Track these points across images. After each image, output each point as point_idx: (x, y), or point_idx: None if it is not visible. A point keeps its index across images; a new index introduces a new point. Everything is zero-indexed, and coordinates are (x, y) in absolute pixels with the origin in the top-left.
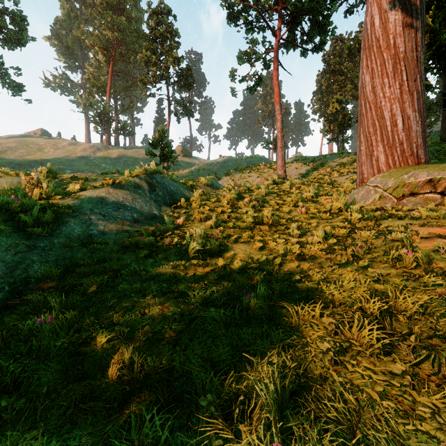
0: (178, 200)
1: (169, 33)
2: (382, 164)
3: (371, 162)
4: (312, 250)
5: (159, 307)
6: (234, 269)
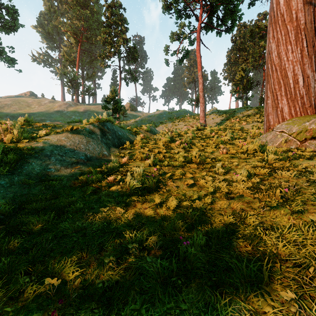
0: (124, 142)
1: (120, 21)
2: (285, 114)
3: (276, 113)
4: (238, 188)
5: (97, 249)
6: (169, 206)
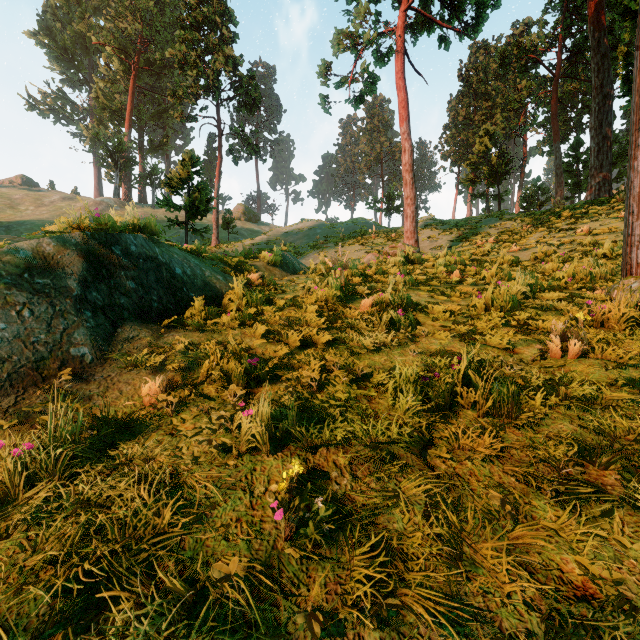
0: (189, 301)
1: (219, 17)
2: None
3: None
4: None
5: None
6: None
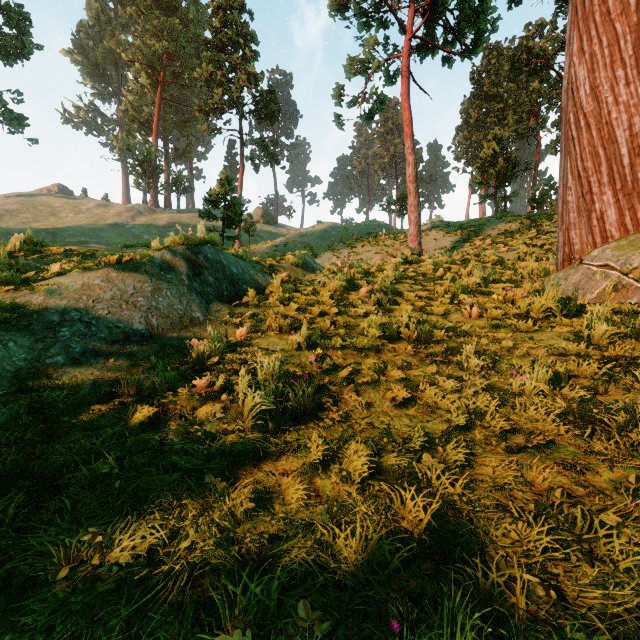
0: (244, 291)
1: (242, 38)
2: (611, 225)
3: (588, 223)
4: (533, 416)
5: (124, 639)
6: (349, 470)
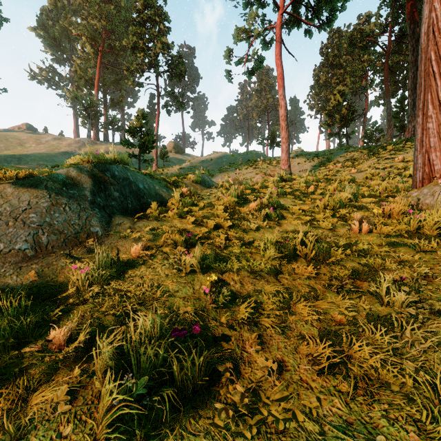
0: (148, 204)
1: (158, 17)
2: None
3: None
4: None
5: None
6: None
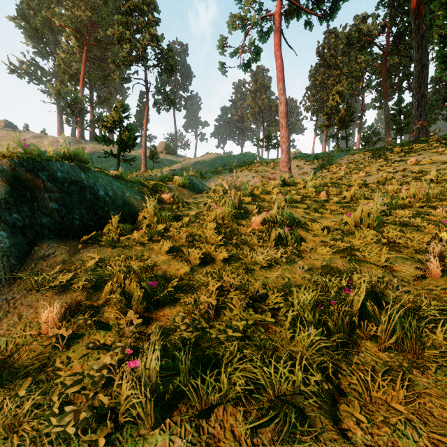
0: (109, 218)
1: (147, 7)
2: None
3: None
4: None
5: None
6: None
